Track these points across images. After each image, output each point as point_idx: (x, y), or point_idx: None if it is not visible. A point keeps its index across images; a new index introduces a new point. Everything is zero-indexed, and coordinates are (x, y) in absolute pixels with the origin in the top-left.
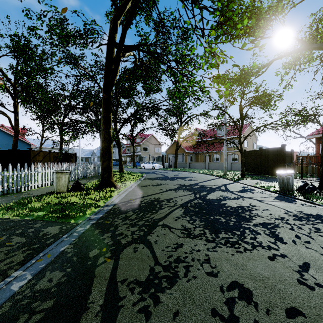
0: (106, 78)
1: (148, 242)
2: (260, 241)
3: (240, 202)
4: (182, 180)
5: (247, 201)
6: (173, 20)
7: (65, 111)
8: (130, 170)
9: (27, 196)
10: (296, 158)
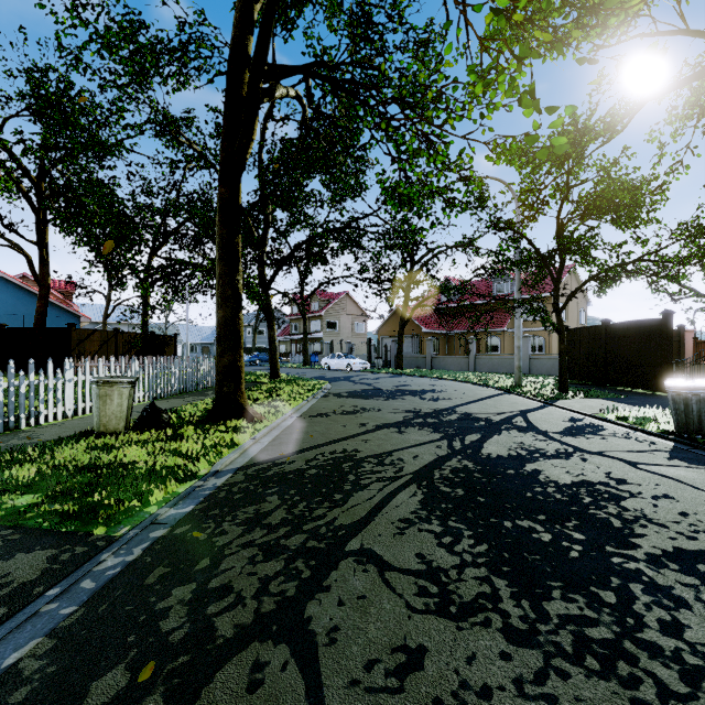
0: (227, 149)
1: (306, 635)
2: (704, 648)
3: (577, 466)
4: (415, 400)
5: (597, 465)
6: (393, 0)
7: (154, 242)
8: (296, 374)
9: (23, 442)
10: (695, 346)
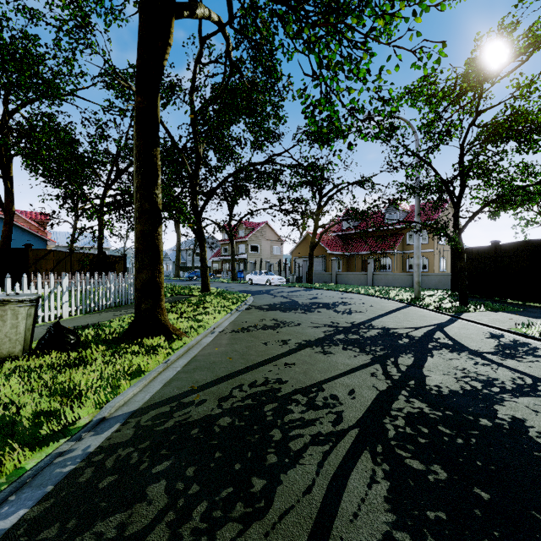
0: (143, 55)
1: None
2: None
3: None
4: (330, 313)
5: None
6: None
7: (108, 179)
8: (225, 287)
9: None
10: None
